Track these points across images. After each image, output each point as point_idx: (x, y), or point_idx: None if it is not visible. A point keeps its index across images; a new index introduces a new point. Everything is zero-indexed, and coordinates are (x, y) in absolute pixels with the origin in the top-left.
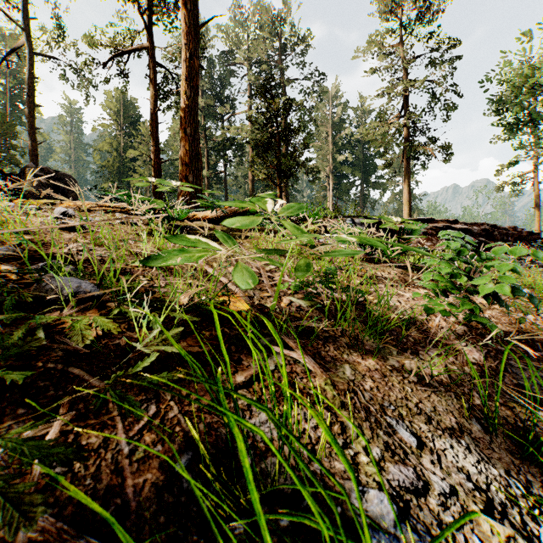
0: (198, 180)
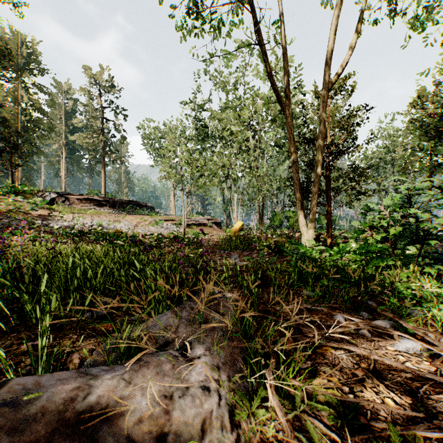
0: None
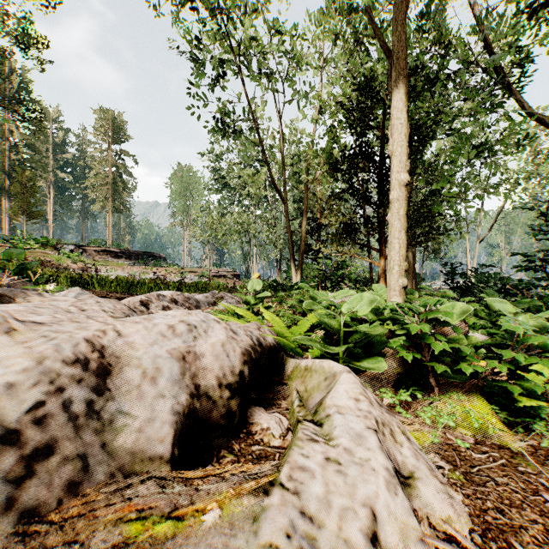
0: None
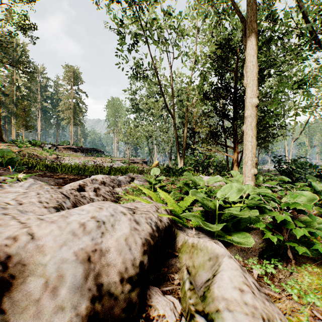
0: (1, 131)
